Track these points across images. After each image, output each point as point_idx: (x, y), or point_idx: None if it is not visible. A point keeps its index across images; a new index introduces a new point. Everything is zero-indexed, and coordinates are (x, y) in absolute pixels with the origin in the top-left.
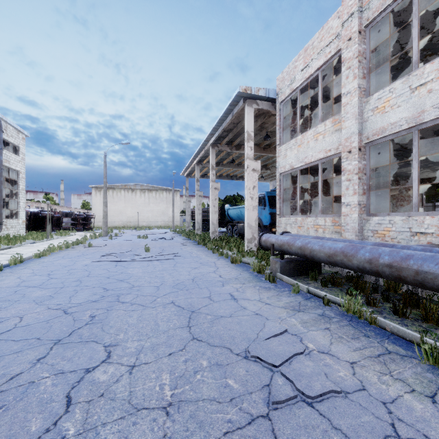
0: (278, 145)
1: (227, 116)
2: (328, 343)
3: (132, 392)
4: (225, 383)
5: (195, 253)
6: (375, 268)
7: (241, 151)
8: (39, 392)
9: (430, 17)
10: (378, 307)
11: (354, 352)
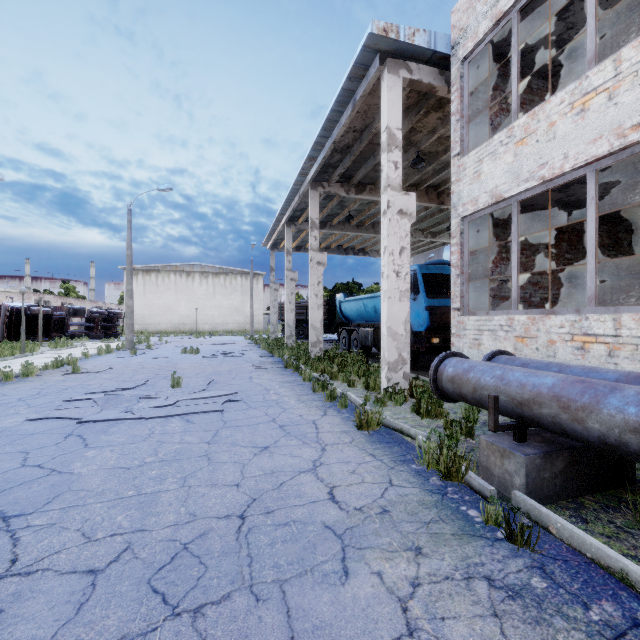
0: (456, 156)
1: (342, 112)
2: None
3: None
4: None
5: (274, 391)
6: None
7: (365, 196)
8: None
9: None
10: None
11: None
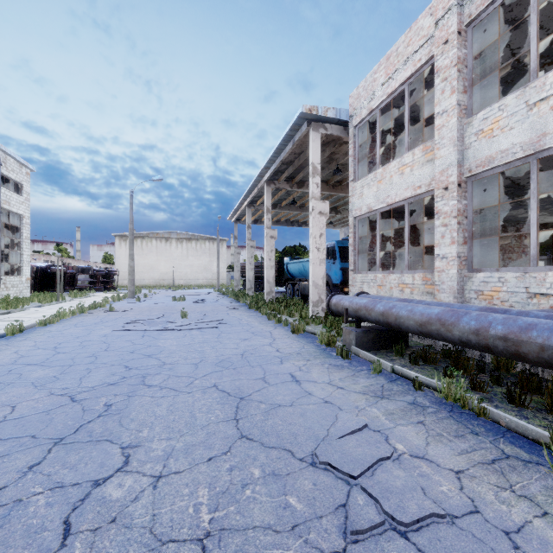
0: (352, 181)
1: (286, 145)
2: (424, 444)
3: (156, 515)
4: (284, 502)
5: (245, 320)
6: (484, 341)
7: (304, 190)
8: (27, 516)
9: (551, 13)
10: (487, 393)
11: (459, 456)
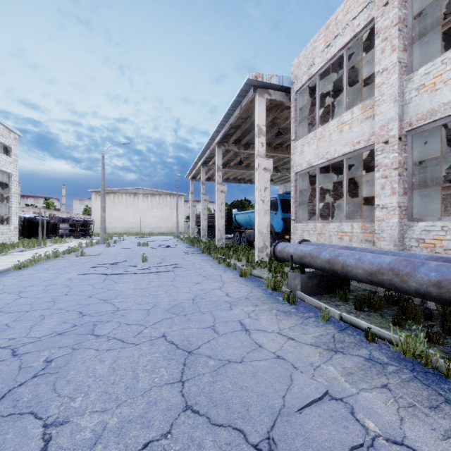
0: (293, 141)
1: (235, 110)
2: (398, 420)
3: None
4: None
5: (198, 263)
6: (447, 294)
7: (249, 151)
8: None
9: None
10: (444, 345)
11: (445, 441)
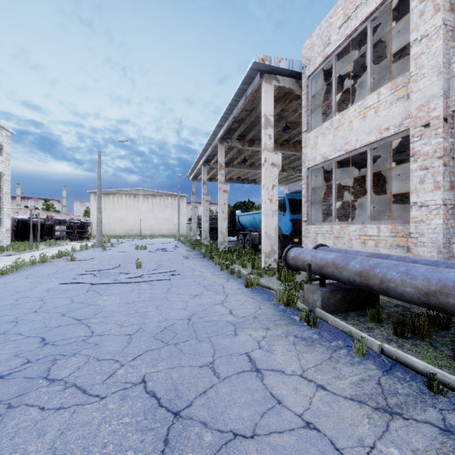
0: (304, 132)
1: (239, 100)
2: None
3: None
4: None
5: (198, 270)
6: None
7: (254, 148)
8: None
9: None
10: None
11: None
